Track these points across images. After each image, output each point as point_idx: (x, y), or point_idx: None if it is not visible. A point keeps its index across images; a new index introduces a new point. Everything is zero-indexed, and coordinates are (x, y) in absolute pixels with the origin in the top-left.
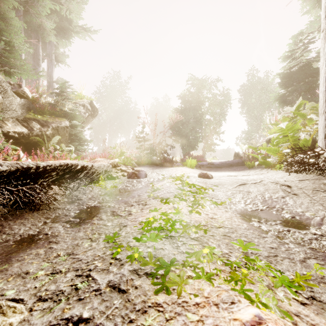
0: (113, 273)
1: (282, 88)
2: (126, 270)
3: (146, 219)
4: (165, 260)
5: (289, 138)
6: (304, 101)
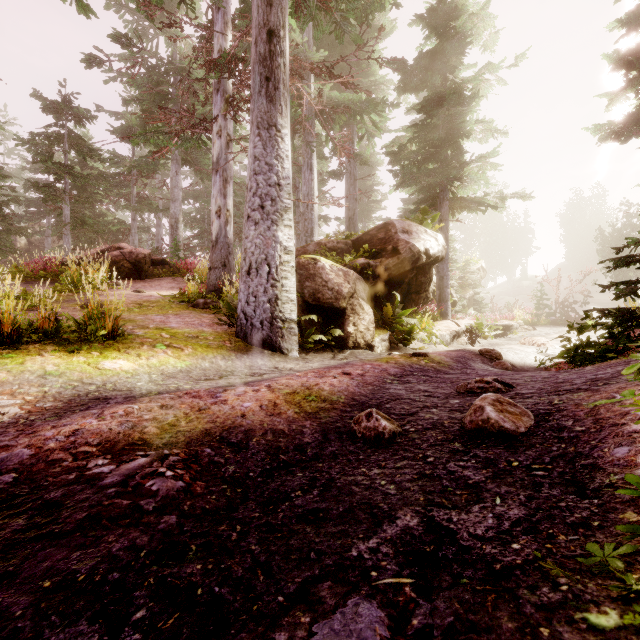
0: None
1: None
2: None
3: None
4: None
5: None
6: None
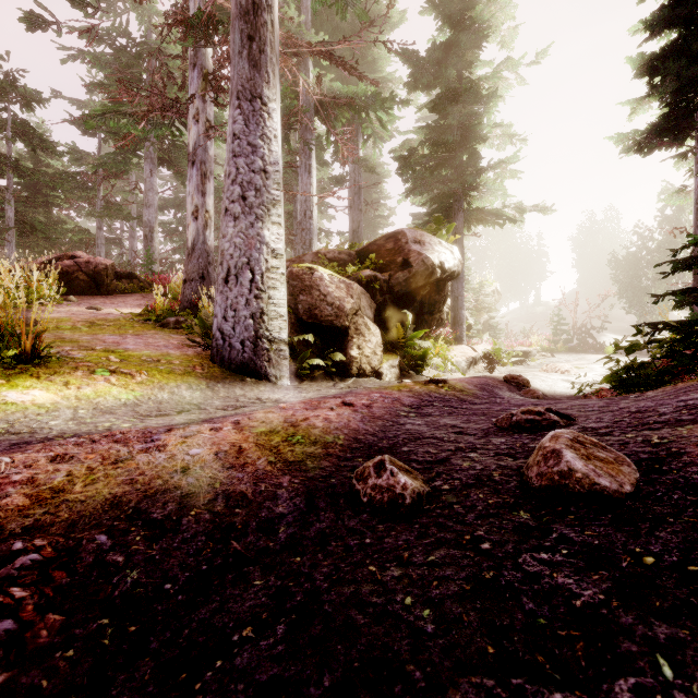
0: None
1: None
2: None
3: None
4: None
5: None
6: None
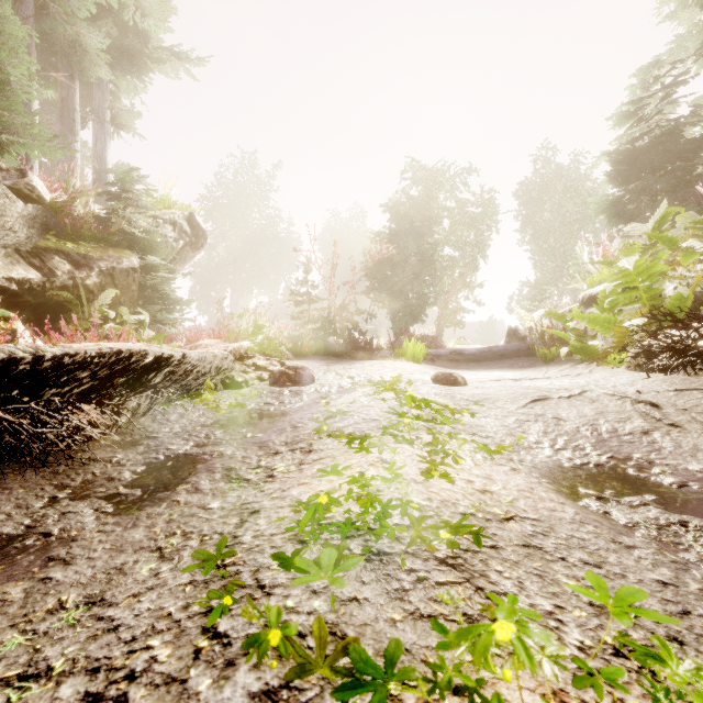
0: (198, 702)
1: (615, 185)
2: (240, 692)
3: (311, 500)
4: (366, 646)
5: (641, 294)
6: (676, 207)
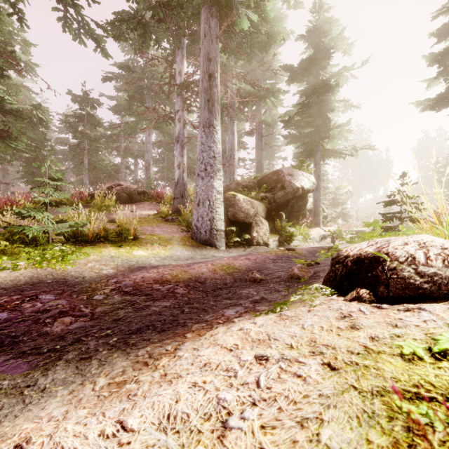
0: None
1: None
2: None
3: None
4: None
5: None
6: None
